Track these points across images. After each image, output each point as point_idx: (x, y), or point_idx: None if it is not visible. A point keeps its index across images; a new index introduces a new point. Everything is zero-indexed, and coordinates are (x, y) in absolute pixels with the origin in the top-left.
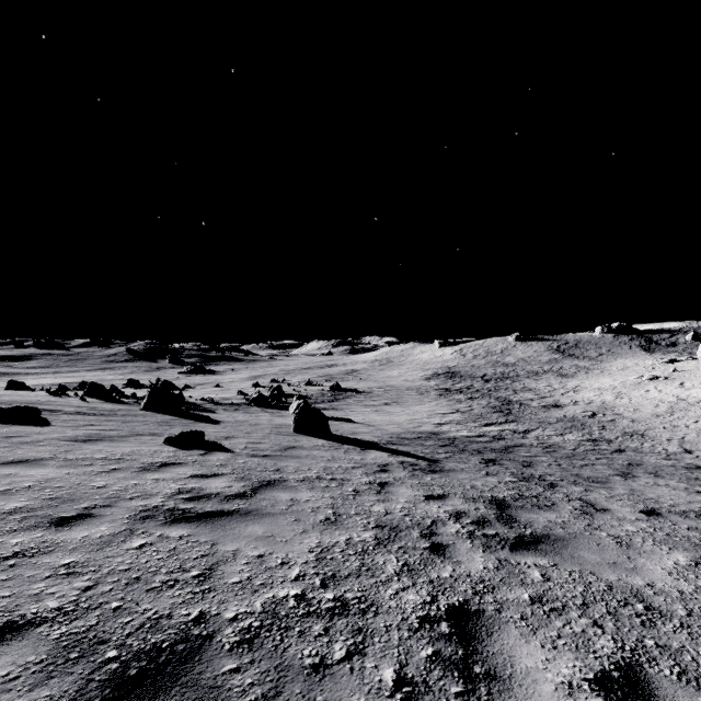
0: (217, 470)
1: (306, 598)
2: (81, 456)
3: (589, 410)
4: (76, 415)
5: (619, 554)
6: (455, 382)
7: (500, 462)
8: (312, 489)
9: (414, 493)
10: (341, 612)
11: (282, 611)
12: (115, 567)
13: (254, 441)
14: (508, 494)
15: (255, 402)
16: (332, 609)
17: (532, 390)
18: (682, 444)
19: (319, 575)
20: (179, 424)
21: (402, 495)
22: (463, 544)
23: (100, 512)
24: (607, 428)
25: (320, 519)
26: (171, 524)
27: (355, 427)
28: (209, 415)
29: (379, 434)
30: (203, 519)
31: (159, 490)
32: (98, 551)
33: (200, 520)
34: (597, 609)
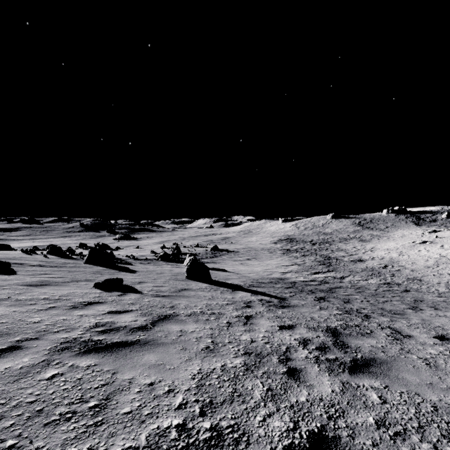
0: (128, 307)
1: (186, 428)
2: (29, 297)
3: (382, 263)
4: (37, 267)
5: (432, 375)
6: (292, 245)
7: (327, 299)
8: (197, 321)
9: (271, 324)
10: (216, 444)
11: (163, 445)
12: (23, 400)
13: (158, 285)
14: (338, 324)
15: (162, 258)
16: (209, 440)
17: (344, 250)
18: (448, 286)
19: (198, 402)
20: (107, 273)
21: (262, 326)
22: (313, 369)
23: (28, 344)
24: (396, 275)
25: (201, 348)
26: (83, 354)
27: (228, 275)
28: (130, 267)
29: (244, 279)
30: (109, 349)
31: (80, 324)
32: (13, 382)
33: (107, 350)
34: (432, 432)
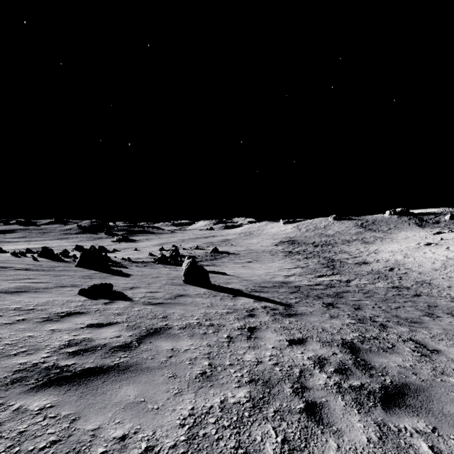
0: (113, 318)
1: None
2: None
3: (388, 265)
4: (22, 271)
5: None
6: (294, 247)
7: (336, 306)
8: (192, 336)
9: (278, 338)
10: None
11: None
12: None
13: (152, 291)
14: (354, 336)
15: (159, 261)
16: None
17: (347, 252)
18: None
19: None
20: (98, 277)
21: (269, 340)
22: (336, 402)
23: None
24: (403, 279)
25: (196, 374)
26: (39, 389)
27: (228, 278)
28: (124, 270)
29: (245, 283)
30: (77, 380)
31: (49, 342)
32: None
33: (74, 382)
34: None
